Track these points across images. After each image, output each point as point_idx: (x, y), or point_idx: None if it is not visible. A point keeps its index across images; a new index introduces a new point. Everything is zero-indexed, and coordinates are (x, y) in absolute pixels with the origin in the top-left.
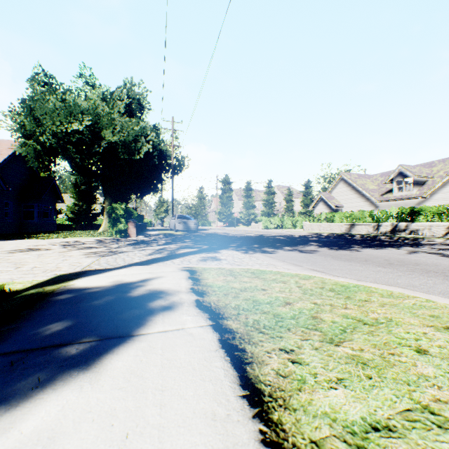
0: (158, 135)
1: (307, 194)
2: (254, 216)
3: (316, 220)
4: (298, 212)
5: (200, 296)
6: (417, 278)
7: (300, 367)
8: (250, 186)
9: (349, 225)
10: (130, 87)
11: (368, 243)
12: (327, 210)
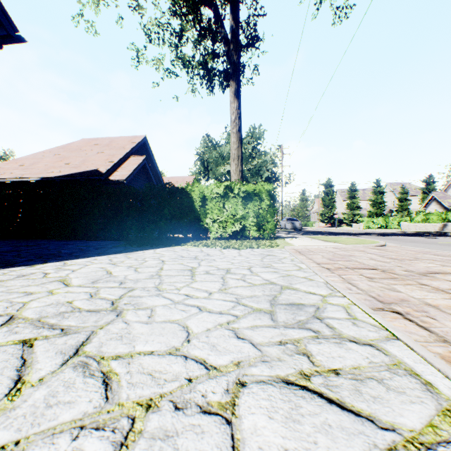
0: (274, 164)
1: (428, 191)
2: (358, 217)
3: (416, 221)
4: (415, 211)
5: (307, 237)
6: (375, 239)
7: (319, 238)
8: (354, 187)
9: (442, 225)
10: (253, 131)
11: (414, 235)
12: (441, 210)
